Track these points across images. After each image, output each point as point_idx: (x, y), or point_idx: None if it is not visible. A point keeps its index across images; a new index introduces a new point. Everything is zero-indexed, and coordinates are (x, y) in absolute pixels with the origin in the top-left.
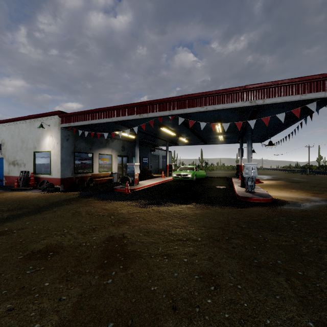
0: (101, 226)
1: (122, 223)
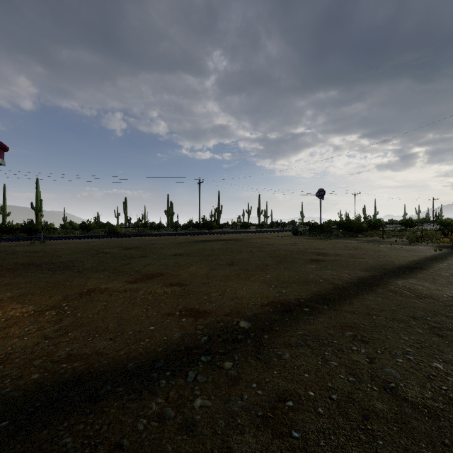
0: (113, 292)
1: (93, 291)
